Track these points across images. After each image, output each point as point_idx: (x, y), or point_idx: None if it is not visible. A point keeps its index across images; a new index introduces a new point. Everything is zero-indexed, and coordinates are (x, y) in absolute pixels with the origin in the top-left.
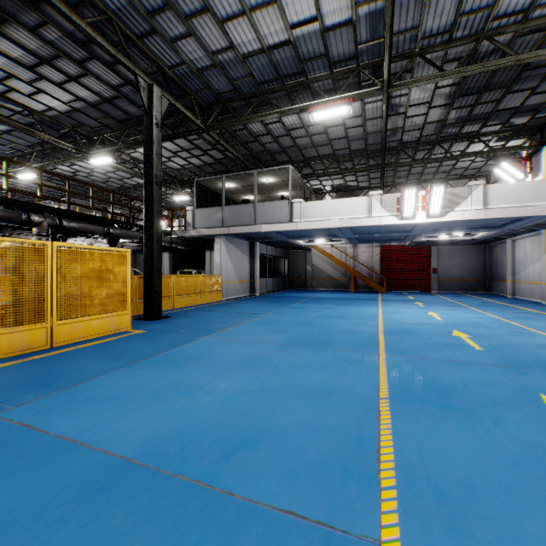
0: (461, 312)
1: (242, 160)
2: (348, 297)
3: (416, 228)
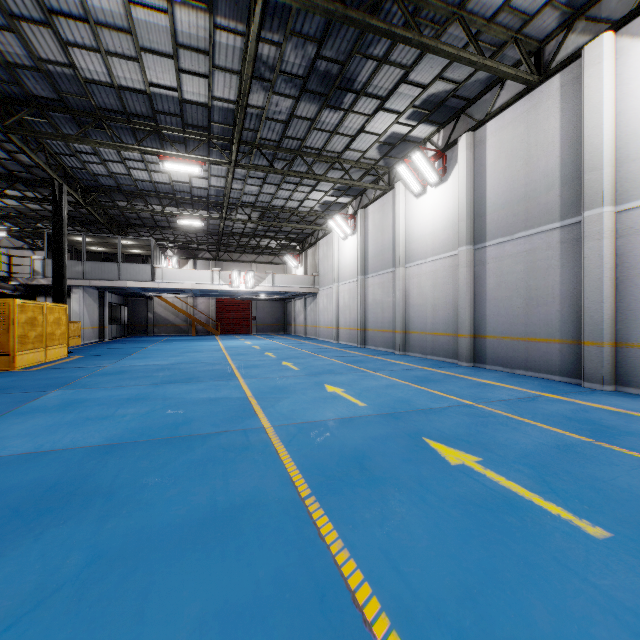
0: (262, 341)
1: (104, 224)
2: (194, 338)
3: (241, 292)
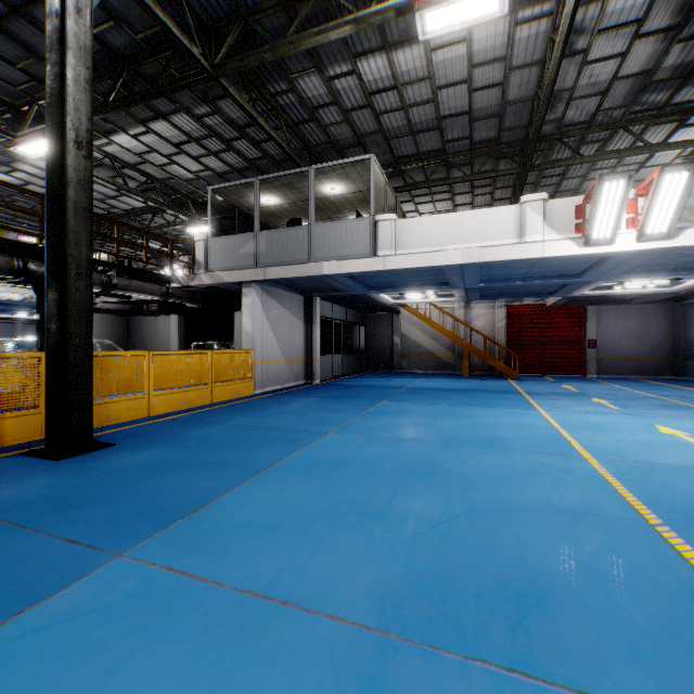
0: None
1: (289, 153)
2: (466, 387)
3: (601, 265)
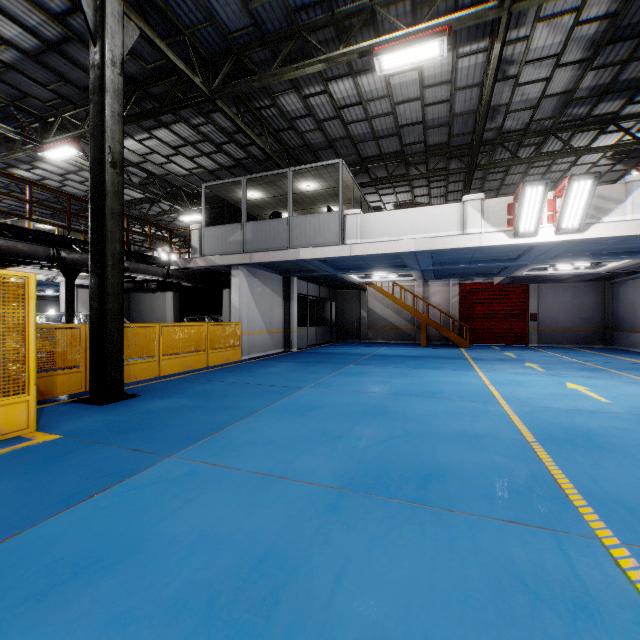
0: (617, 383)
1: (271, 156)
2: (422, 354)
3: (531, 252)
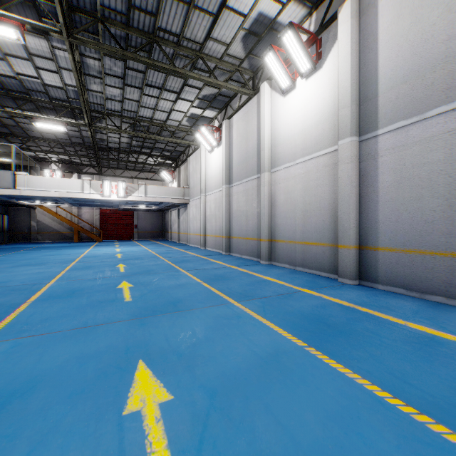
0: (133, 248)
1: None
2: (70, 245)
3: (115, 202)
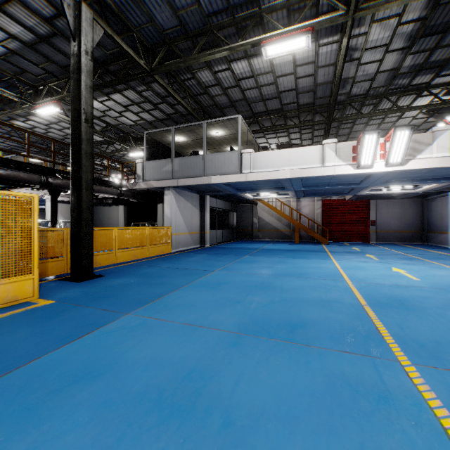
0: (427, 268)
1: (191, 112)
2: (295, 248)
3: (369, 179)
